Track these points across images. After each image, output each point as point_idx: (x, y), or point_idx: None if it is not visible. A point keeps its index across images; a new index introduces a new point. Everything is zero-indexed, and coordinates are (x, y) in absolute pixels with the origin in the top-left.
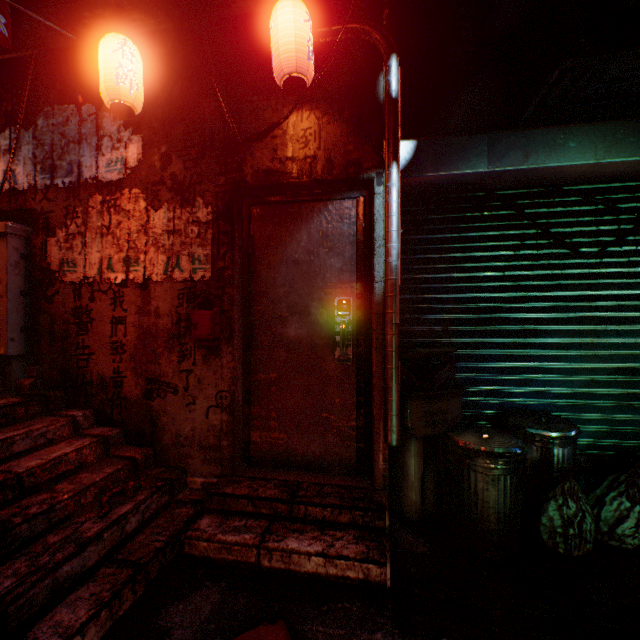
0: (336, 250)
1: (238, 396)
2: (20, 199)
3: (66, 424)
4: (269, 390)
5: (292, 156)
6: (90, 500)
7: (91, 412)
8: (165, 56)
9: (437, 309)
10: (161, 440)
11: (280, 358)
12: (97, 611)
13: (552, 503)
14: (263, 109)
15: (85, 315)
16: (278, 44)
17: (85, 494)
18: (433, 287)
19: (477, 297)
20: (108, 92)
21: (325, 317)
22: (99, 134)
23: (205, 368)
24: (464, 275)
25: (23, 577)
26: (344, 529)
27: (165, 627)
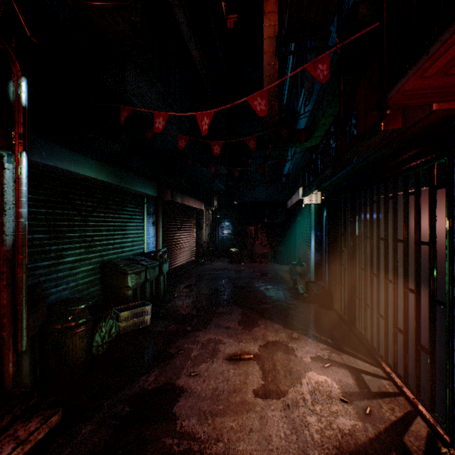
0: None
1: None
2: None
3: None
4: None
5: None
6: None
7: None
8: None
9: None
10: None
11: None
12: None
13: (97, 334)
14: None
15: None
16: None
17: None
18: None
19: (33, 237)
20: None
21: None
22: None
23: None
24: None
25: None
26: (10, 427)
27: None
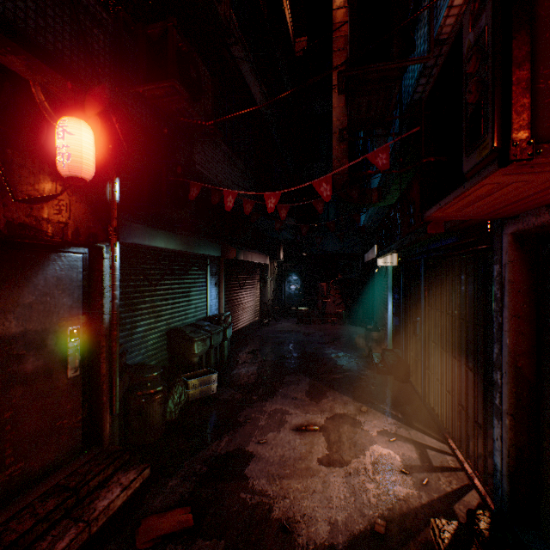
0: (69, 292)
1: None
2: None
3: None
4: (5, 430)
5: (49, 218)
6: None
7: None
8: None
9: None
10: None
11: (17, 394)
12: None
13: (170, 400)
14: (19, 165)
15: None
16: (83, 155)
17: None
18: None
19: None
20: None
21: (60, 345)
22: None
23: None
24: None
25: None
26: (114, 476)
27: None
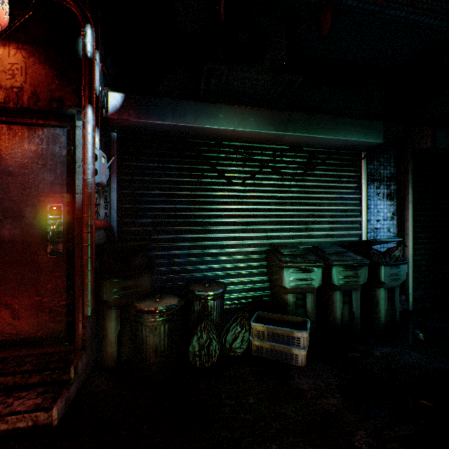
0: (49, 167)
1: None
2: None
3: None
4: None
5: None
6: None
7: None
8: None
9: (149, 215)
10: None
11: None
12: None
13: (195, 337)
14: None
15: None
16: None
17: None
18: (146, 200)
19: (175, 208)
20: None
21: (39, 220)
22: None
23: None
24: (167, 192)
25: None
26: (33, 388)
27: None
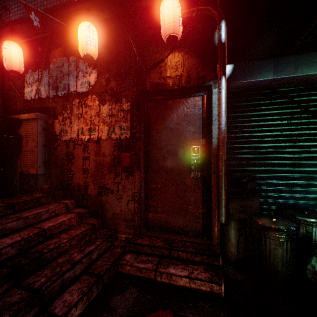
0: (191, 122)
1: (142, 195)
2: (42, 102)
3: (63, 206)
4: (157, 193)
5: (169, 76)
6: (75, 243)
7: (74, 201)
8: (107, 31)
9: (243, 152)
10: (105, 216)
11: (163, 177)
12: (82, 296)
13: (314, 258)
14: (155, 53)
15: (71, 155)
16: (164, 20)
17: (73, 240)
18: (241, 141)
19: (266, 146)
20: (82, 50)
21: (186, 156)
22: (77, 70)
23: (126, 181)
24: (259, 134)
25: (49, 277)
26: (198, 264)
27: (113, 307)
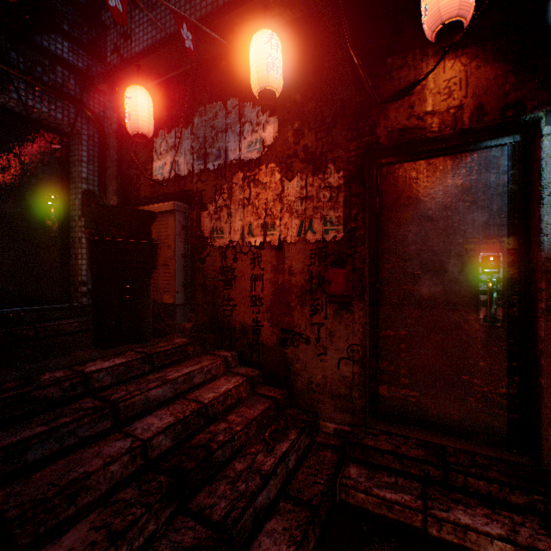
0: (479, 203)
1: (367, 350)
2: (181, 183)
3: (221, 363)
4: (398, 347)
5: (431, 110)
6: (253, 433)
7: (235, 354)
8: (297, 42)
9: None
10: (294, 384)
11: (410, 315)
12: (296, 549)
13: None
14: (397, 69)
15: (229, 273)
16: None
17: (250, 427)
18: None
19: None
20: (259, 81)
21: (465, 275)
22: (241, 122)
23: (336, 322)
24: None
25: (232, 501)
26: (519, 512)
27: None
